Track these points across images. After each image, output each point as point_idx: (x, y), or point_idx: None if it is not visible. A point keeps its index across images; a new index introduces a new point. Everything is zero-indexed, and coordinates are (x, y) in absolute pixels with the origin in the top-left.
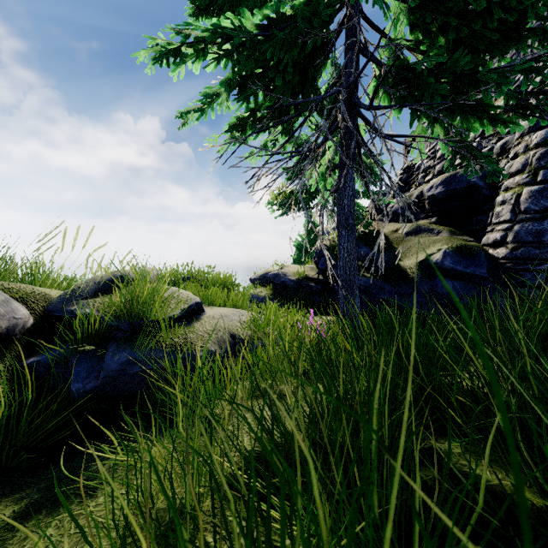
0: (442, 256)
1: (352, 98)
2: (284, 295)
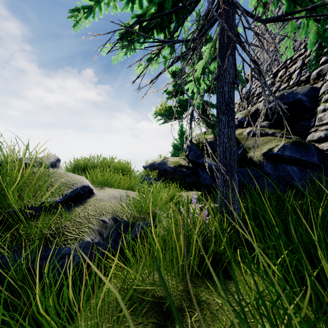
0: (282, 148)
1: None
2: (165, 177)
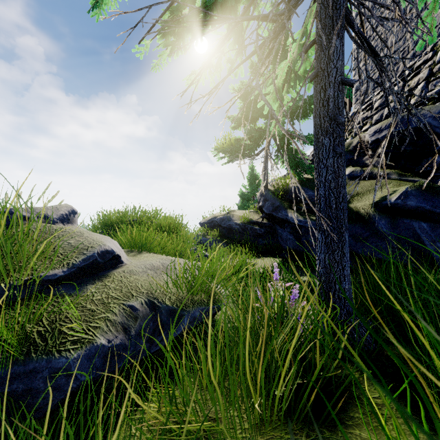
0: (403, 196)
1: None
2: (230, 238)
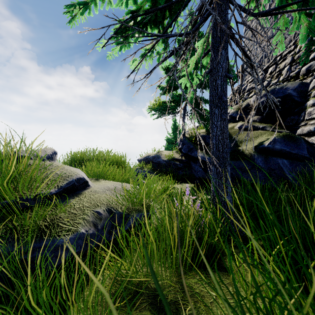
0: (272, 142)
1: None
2: (159, 170)
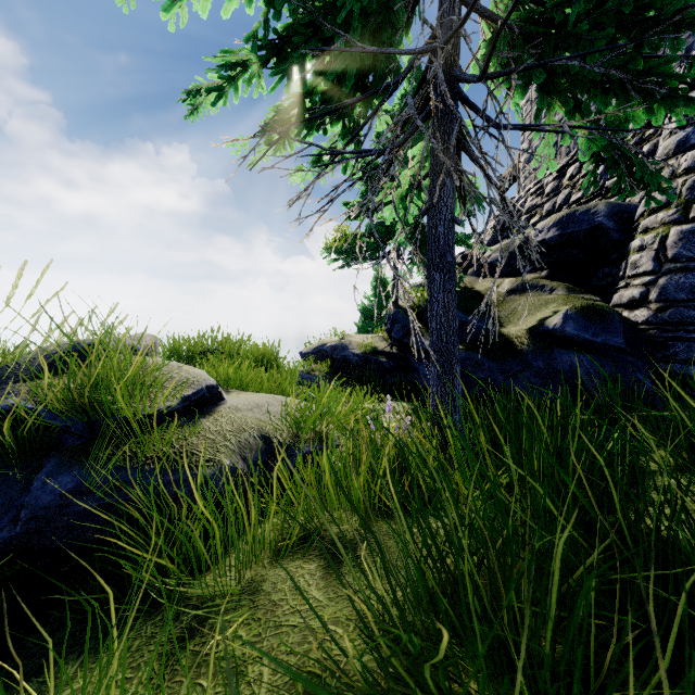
0: (562, 320)
1: (450, 69)
2: (346, 375)
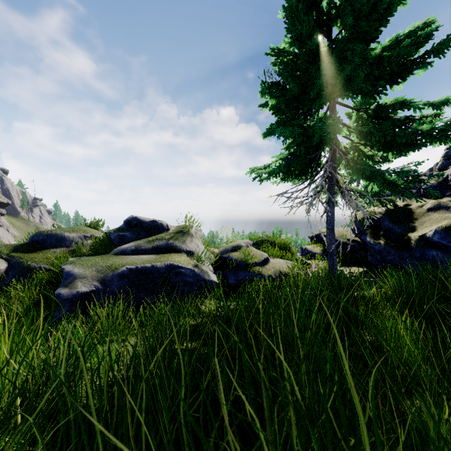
0: (432, 233)
1: (332, 172)
2: None
